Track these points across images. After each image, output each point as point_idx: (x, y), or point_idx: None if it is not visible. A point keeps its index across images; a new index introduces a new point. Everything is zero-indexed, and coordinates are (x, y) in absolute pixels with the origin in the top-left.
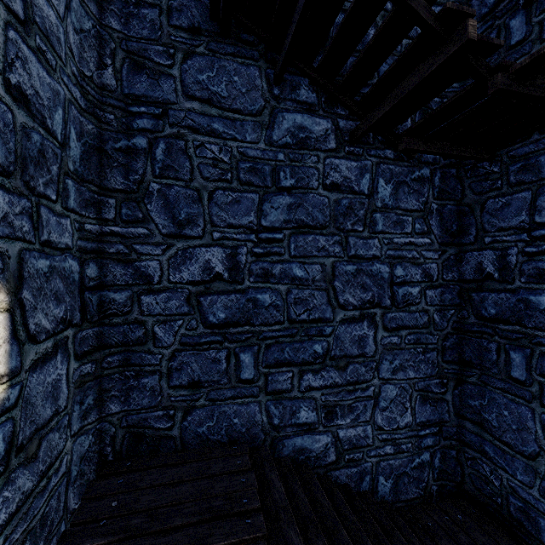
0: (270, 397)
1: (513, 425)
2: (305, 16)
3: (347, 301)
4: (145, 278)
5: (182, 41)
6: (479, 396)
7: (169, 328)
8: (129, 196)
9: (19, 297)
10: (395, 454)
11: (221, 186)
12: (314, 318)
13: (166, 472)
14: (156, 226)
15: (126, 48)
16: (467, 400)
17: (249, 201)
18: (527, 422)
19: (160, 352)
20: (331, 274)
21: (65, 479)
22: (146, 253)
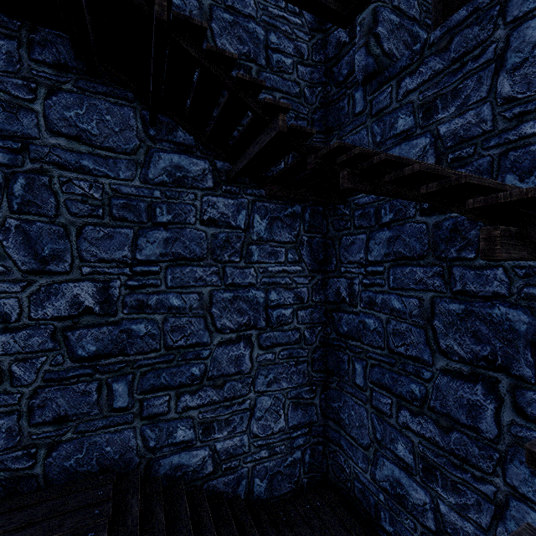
0: (146, 421)
1: (356, 422)
2: (157, 82)
3: (224, 325)
4: None
5: (46, 76)
6: (338, 399)
7: (29, 365)
8: None
9: None
10: (270, 456)
11: (92, 222)
12: (192, 343)
13: (16, 516)
14: (14, 262)
15: None
16: (330, 403)
17: (122, 236)
18: (364, 420)
19: (19, 391)
20: (209, 302)
21: None
22: (2, 291)
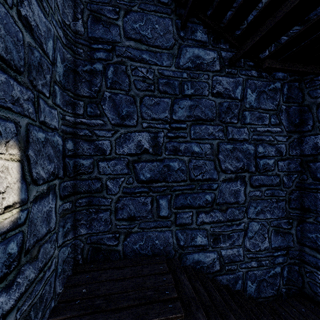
0: (178, 227)
1: None
2: None
3: (226, 167)
4: (101, 151)
5: (124, 3)
6: (315, 231)
7: (115, 182)
8: (91, 100)
9: (26, 154)
10: (258, 267)
11: (148, 94)
12: (206, 178)
13: (115, 272)
14: (108, 119)
15: (90, 9)
16: (306, 233)
17: (165, 103)
18: None
19: (110, 197)
20: (217, 150)
21: (54, 274)
22: (102, 135)
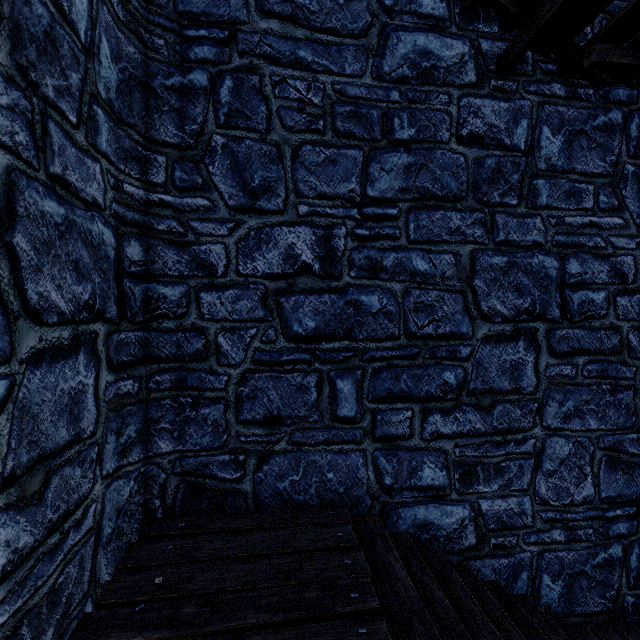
0: (379, 445)
1: None
2: None
3: (492, 309)
4: (205, 269)
5: None
6: None
7: (237, 339)
8: (184, 153)
9: (7, 241)
10: (567, 543)
11: (310, 140)
12: (444, 333)
13: (233, 540)
14: (220, 195)
15: None
16: None
17: (348, 160)
18: None
19: (226, 372)
20: (469, 269)
21: (93, 538)
22: (207, 233)
